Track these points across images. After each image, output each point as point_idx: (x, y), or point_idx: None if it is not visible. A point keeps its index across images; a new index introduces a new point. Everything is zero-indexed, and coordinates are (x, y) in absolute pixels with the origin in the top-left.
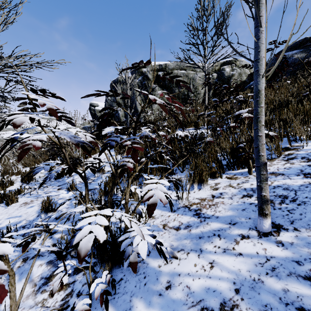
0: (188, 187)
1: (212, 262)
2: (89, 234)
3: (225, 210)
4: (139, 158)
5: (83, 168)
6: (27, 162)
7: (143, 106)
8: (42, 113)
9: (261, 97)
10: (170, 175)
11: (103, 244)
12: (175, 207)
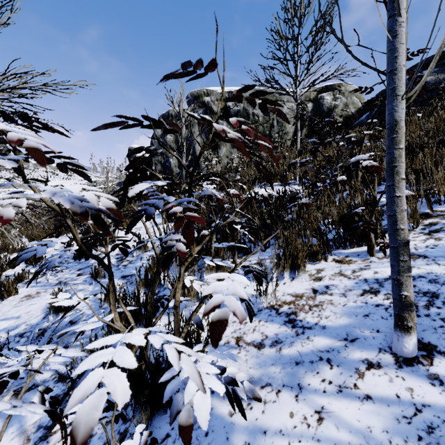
0: (275, 275)
1: (320, 410)
2: (98, 391)
3: (335, 315)
4: (199, 229)
5: (107, 249)
6: (36, 233)
7: (204, 146)
8: (26, 158)
9: (400, 132)
10: (246, 255)
11: (139, 371)
12: (254, 308)
